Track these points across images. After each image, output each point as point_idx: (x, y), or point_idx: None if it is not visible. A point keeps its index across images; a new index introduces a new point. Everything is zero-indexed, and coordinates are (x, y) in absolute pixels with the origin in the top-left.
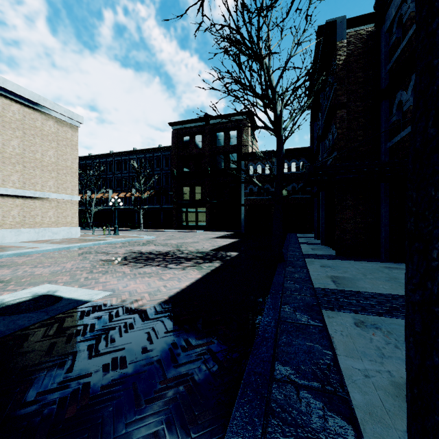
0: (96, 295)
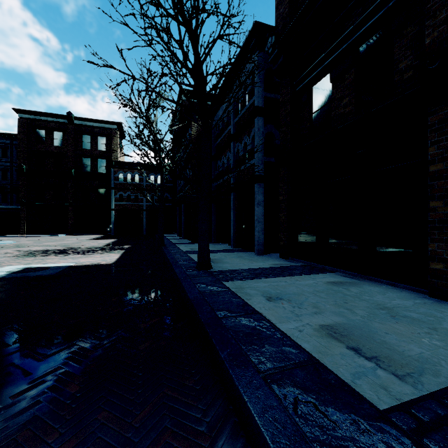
0: (69, 264)
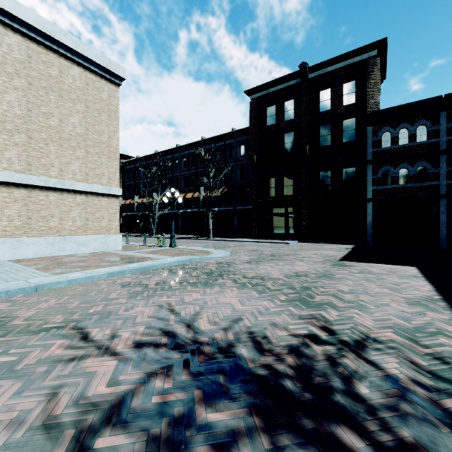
0: None
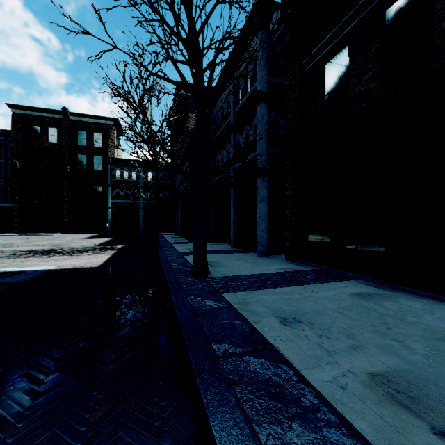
0: (48, 267)
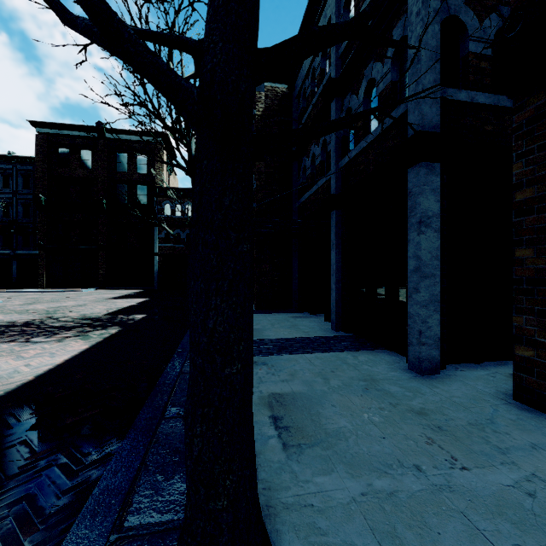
0: None
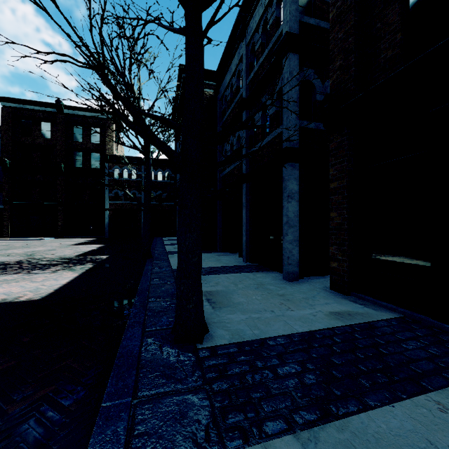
0: None
